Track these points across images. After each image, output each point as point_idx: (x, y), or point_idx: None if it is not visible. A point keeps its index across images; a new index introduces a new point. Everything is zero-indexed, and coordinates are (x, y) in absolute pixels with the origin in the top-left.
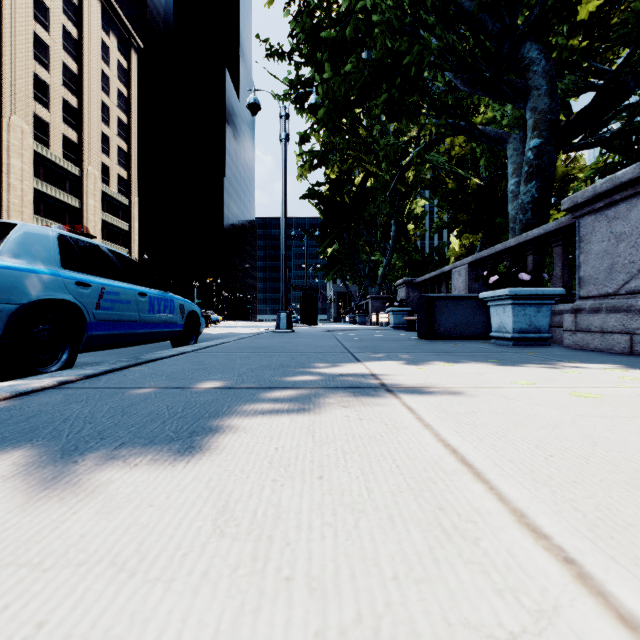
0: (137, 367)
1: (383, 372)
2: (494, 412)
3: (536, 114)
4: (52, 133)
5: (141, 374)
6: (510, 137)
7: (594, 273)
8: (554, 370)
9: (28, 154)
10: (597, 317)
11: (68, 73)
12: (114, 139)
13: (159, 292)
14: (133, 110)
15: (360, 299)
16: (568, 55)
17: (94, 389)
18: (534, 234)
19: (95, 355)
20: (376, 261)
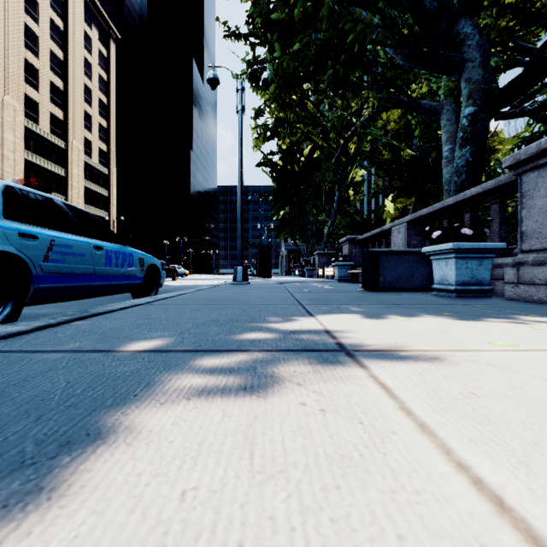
0: (77, 322)
1: (338, 328)
2: (502, 395)
3: (470, 84)
4: (41, 111)
5: (74, 331)
6: (443, 109)
7: (537, 227)
8: (521, 326)
9: (20, 129)
10: (541, 270)
11: (55, 59)
12: (95, 117)
13: (117, 246)
14: (112, 92)
15: (308, 255)
16: (495, 35)
17: (1, 353)
18: (472, 193)
19: (58, 306)
20: (322, 222)
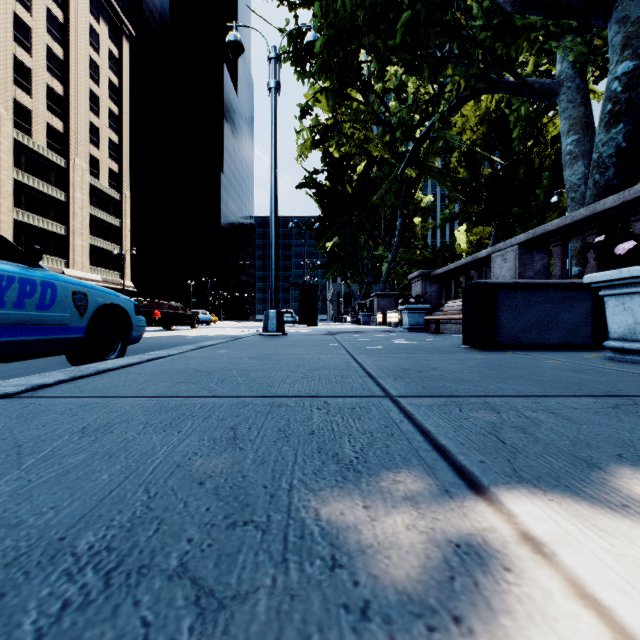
0: None
1: None
2: None
3: (628, 26)
4: (35, 121)
5: None
6: (562, 86)
7: None
8: None
9: (7, 142)
10: None
11: (53, 58)
12: (104, 130)
13: (9, 266)
14: (125, 100)
15: (362, 298)
16: None
17: None
18: None
19: None
20: (379, 258)
